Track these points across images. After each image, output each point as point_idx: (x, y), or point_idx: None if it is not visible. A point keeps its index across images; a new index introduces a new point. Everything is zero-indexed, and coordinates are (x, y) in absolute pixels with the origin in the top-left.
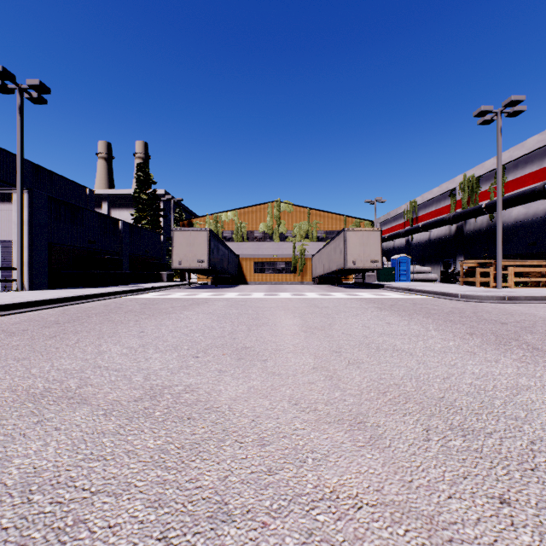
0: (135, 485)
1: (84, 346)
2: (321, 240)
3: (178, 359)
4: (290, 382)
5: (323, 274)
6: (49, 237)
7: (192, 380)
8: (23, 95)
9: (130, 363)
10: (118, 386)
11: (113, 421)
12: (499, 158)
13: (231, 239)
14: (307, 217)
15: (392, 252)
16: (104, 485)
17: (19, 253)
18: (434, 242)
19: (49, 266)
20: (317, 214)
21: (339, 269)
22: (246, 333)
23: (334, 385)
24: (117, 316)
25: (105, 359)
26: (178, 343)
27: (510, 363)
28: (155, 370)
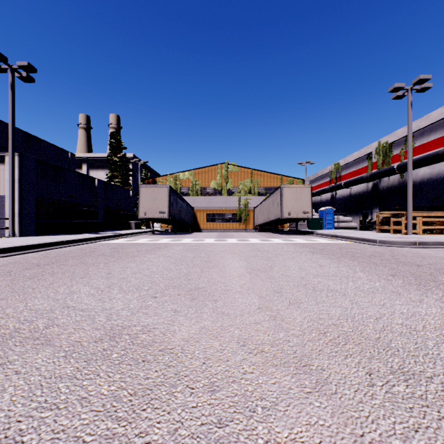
0: (83, 440)
1: (58, 287)
2: (261, 195)
3: (139, 299)
4: (238, 322)
5: (263, 223)
6: (37, 192)
7: (149, 321)
8: (14, 74)
9: (95, 303)
10: (81, 326)
11: (72, 363)
12: (409, 127)
13: (188, 194)
14: (250, 176)
15: (320, 204)
16: (52, 440)
17: (10, 206)
18: (354, 197)
19: (37, 216)
20: (258, 174)
21: (277, 219)
22: (199, 275)
23: (278, 325)
24: (90, 259)
25: (74, 299)
26: (140, 284)
27: (433, 303)
28: (117, 310)
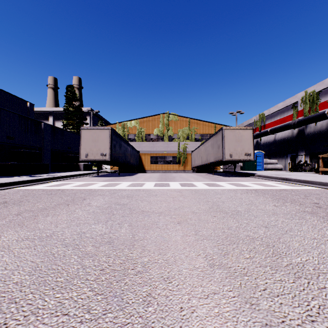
0: None
1: None
2: (197, 140)
3: None
4: None
5: (201, 165)
6: None
7: None
8: None
9: None
10: None
11: None
12: None
13: (134, 140)
14: (188, 125)
15: None
16: None
17: None
18: (279, 142)
19: None
20: (195, 122)
21: (217, 160)
22: None
23: None
24: None
25: None
26: None
27: None
28: None
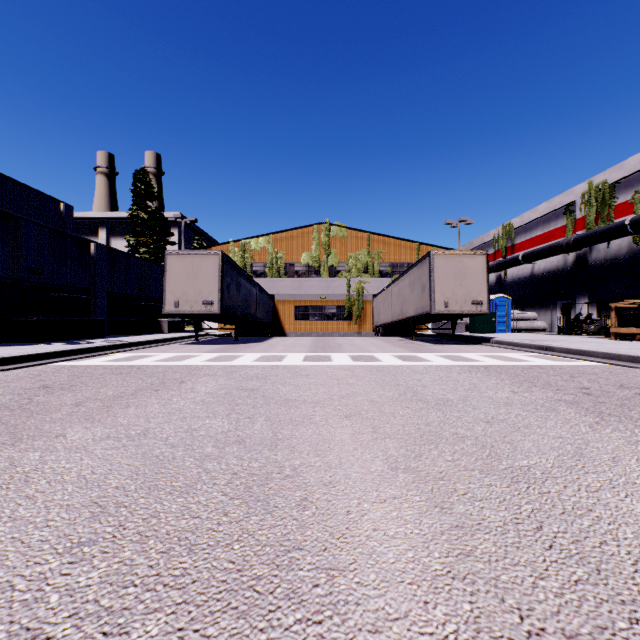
0: None
1: None
2: (385, 275)
3: None
4: None
5: (391, 321)
6: None
7: None
8: None
9: None
10: None
11: None
12: None
13: (263, 274)
14: (366, 245)
15: None
16: None
17: None
18: (540, 278)
19: None
20: (380, 240)
21: (421, 314)
22: None
23: None
24: None
25: None
26: None
27: None
28: None
